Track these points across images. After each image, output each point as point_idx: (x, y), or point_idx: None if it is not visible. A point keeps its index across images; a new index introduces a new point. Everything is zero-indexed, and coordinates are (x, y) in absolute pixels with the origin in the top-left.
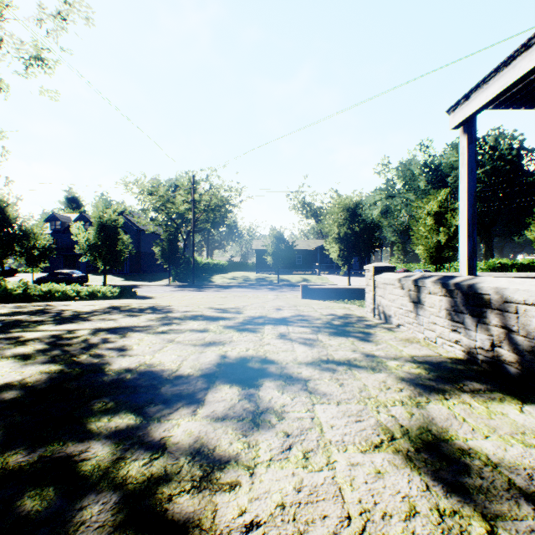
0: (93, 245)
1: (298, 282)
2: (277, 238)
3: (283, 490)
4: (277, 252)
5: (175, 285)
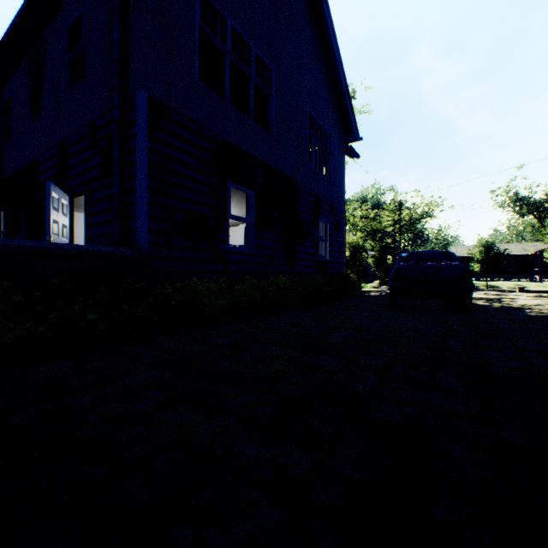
0: (347, 260)
1: (510, 288)
2: (484, 247)
3: (523, 302)
4: (486, 259)
5: (385, 288)
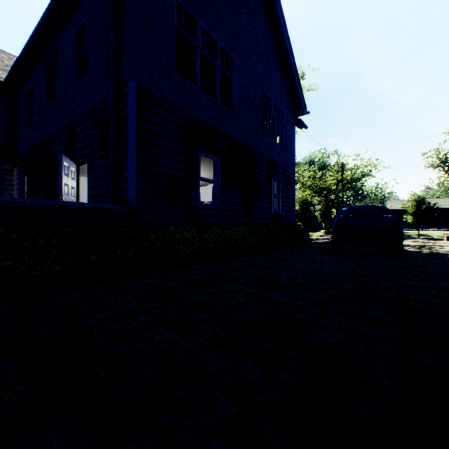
0: (297, 213)
1: (440, 237)
2: (416, 201)
3: None
4: (417, 212)
5: (330, 236)
